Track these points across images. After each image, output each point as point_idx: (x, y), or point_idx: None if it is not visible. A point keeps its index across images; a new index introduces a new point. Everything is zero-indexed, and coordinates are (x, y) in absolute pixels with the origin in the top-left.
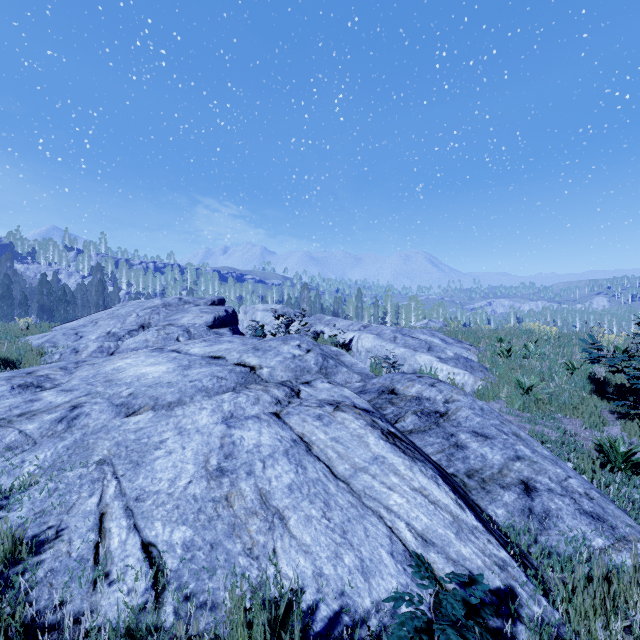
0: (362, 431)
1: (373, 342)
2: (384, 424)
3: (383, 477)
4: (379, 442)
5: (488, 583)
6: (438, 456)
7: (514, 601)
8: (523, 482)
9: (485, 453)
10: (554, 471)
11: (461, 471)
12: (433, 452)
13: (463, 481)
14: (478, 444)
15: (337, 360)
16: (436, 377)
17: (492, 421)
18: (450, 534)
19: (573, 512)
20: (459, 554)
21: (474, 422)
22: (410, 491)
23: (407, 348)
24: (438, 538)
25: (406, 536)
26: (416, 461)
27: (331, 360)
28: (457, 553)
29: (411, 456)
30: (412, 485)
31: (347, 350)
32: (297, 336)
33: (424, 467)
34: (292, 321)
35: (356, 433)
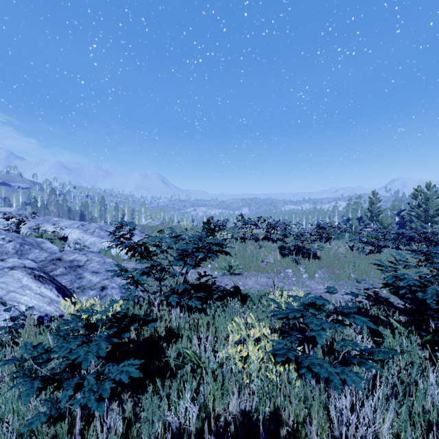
0: (22, 277)
1: (78, 235)
2: (39, 273)
3: (23, 292)
4: (29, 280)
5: (52, 314)
6: (67, 283)
7: (61, 317)
8: (103, 286)
9: (92, 279)
10: (120, 281)
11: (75, 287)
12: (65, 282)
13: (74, 290)
14: (91, 276)
15: (36, 246)
16: (110, 252)
17: (105, 266)
18: (45, 304)
19: (117, 293)
20: (45, 309)
21: (96, 268)
22: (34, 294)
23: (98, 237)
24: (38, 307)
25: (23, 309)
26: (45, 284)
27: (27, 246)
28: (44, 309)
29: (44, 283)
30: (36, 292)
31: (65, 241)
32: (5, 232)
33: (48, 286)
34: (23, 221)
35: (18, 278)
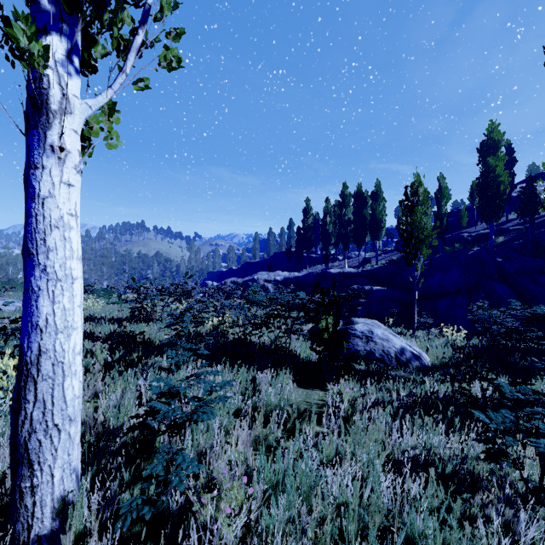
0: None
1: None
2: None
3: None
4: None
5: None
6: None
7: None
8: None
9: None
10: None
11: None
12: None
13: None
14: None
15: None
16: None
17: None
18: None
19: None
20: None
21: None
22: None
23: None
24: None
25: None
26: None
27: None
28: None
29: None
30: None
31: None
32: None
33: None
34: None
35: None
